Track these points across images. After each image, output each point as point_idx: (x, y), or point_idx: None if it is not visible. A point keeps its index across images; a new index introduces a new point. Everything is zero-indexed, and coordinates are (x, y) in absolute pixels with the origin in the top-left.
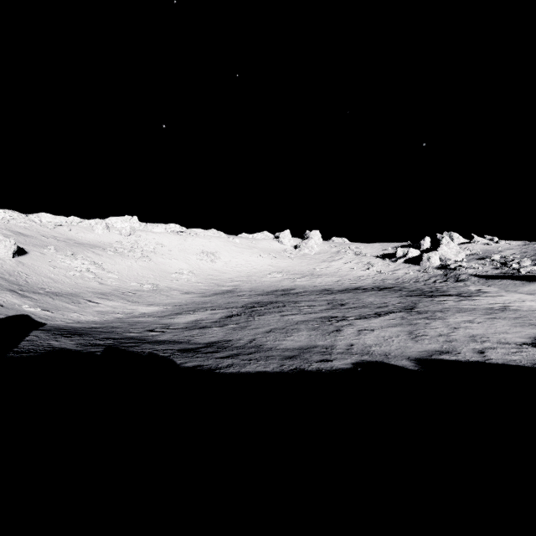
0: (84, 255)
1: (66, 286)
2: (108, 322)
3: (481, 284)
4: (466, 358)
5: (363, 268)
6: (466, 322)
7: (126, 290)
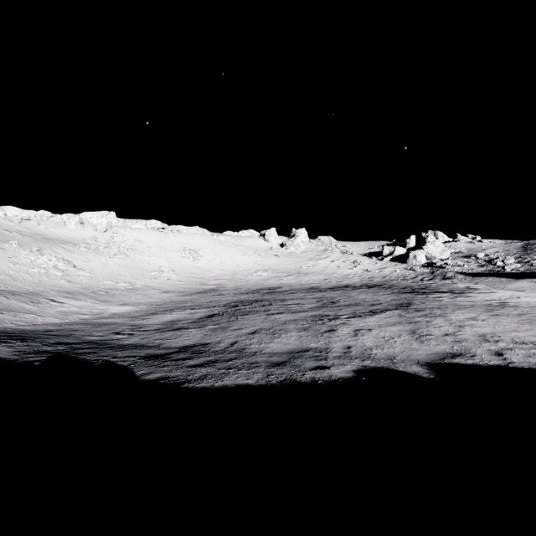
0: (52, 251)
1: (27, 283)
2: (68, 324)
3: (468, 281)
4: (484, 362)
5: (350, 266)
6: (470, 320)
7: (97, 288)
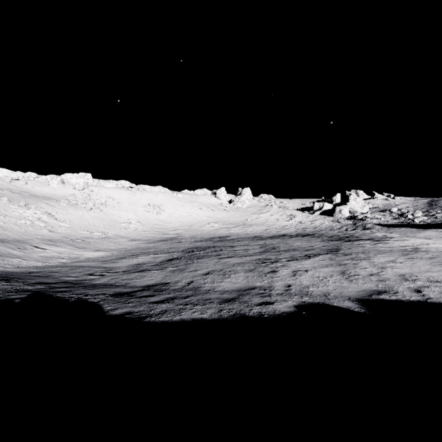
0: (37, 206)
1: (14, 233)
2: (49, 267)
3: (385, 231)
4: (406, 298)
5: (286, 219)
6: (390, 262)
7: (75, 237)
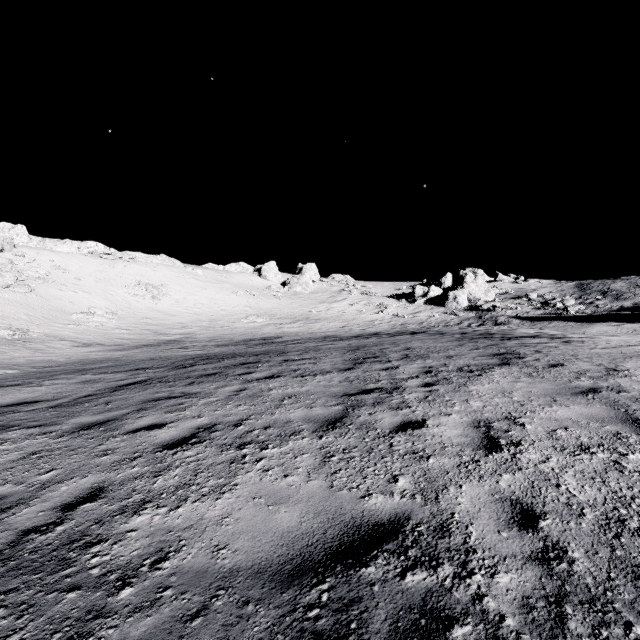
0: None
1: None
2: None
3: (530, 327)
4: None
5: (374, 310)
6: None
7: None
